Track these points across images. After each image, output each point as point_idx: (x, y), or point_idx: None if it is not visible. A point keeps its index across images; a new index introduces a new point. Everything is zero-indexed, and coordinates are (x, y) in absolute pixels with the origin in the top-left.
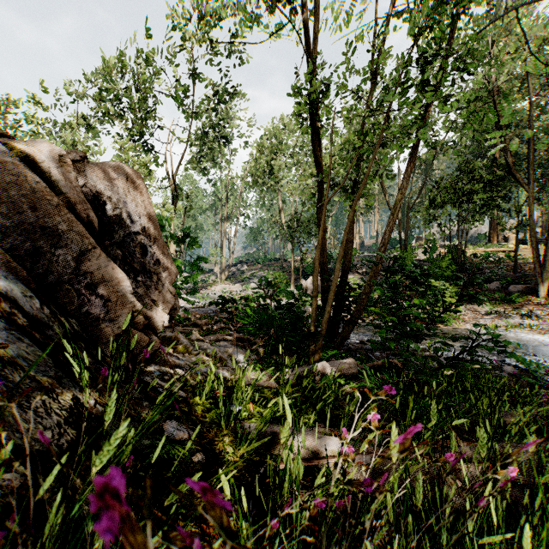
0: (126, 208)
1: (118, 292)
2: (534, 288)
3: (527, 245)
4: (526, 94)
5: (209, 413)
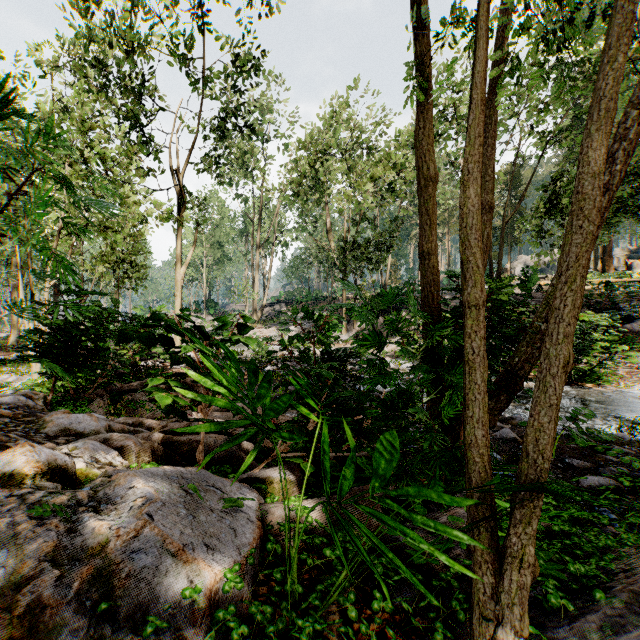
0: None
1: None
2: None
3: None
4: None
5: None
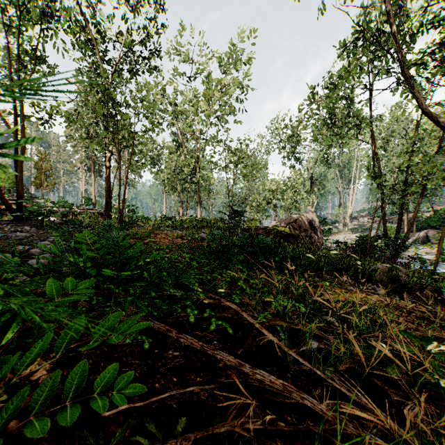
0: (313, 221)
1: (315, 239)
2: None
3: None
4: None
5: None
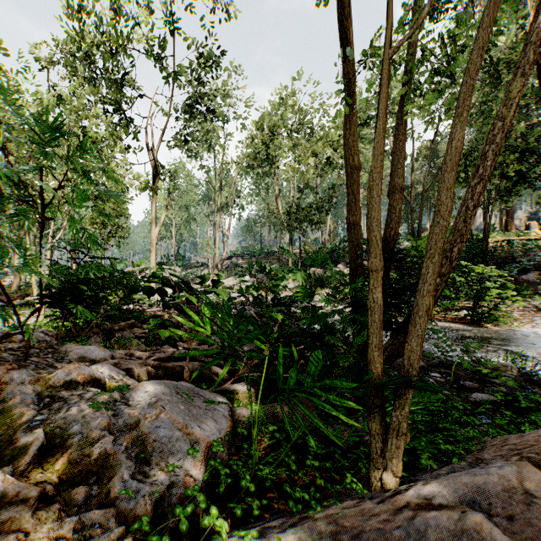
0: None
1: None
2: None
3: None
4: None
5: None
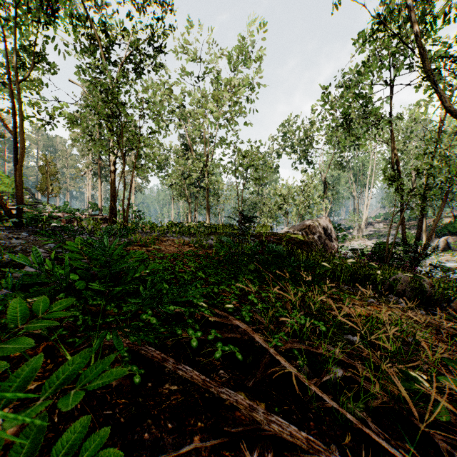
0: (327, 227)
1: (330, 246)
2: None
3: None
4: None
5: None
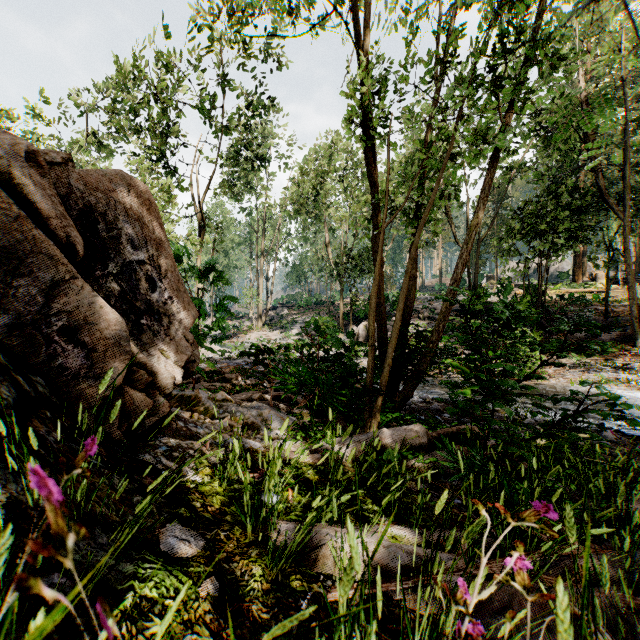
0: (127, 230)
1: (108, 339)
2: (630, 336)
3: (619, 285)
4: (619, 105)
5: (231, 506)
